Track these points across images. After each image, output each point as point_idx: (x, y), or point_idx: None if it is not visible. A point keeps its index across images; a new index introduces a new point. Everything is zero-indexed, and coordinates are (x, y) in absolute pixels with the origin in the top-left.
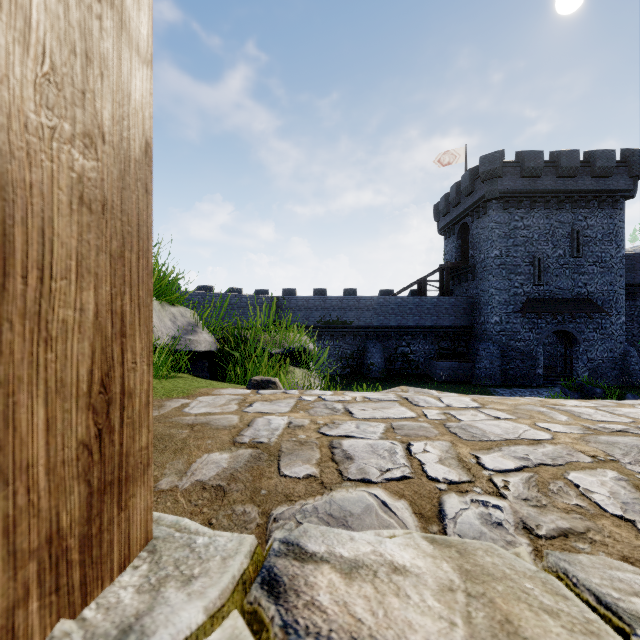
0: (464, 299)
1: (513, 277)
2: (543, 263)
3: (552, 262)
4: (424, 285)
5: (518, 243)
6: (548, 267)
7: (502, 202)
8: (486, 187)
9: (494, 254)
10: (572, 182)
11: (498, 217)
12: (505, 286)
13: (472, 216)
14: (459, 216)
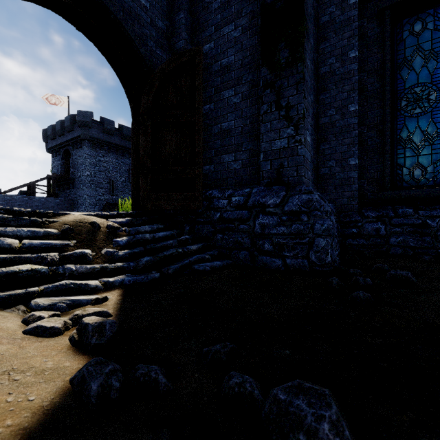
0: (67, 200)
1: (98, 189)
2: (115, 183)
3: (120, 184)
4: (33, 188)
5: (101, 170)
6: (118, 186)
7: (92, 143)
8: (81, 131)
9: (87, 174)
10: (129, 144)
11: (89, 152)
12: (94, 194)
13: (73, 146)
14: (63, 143)
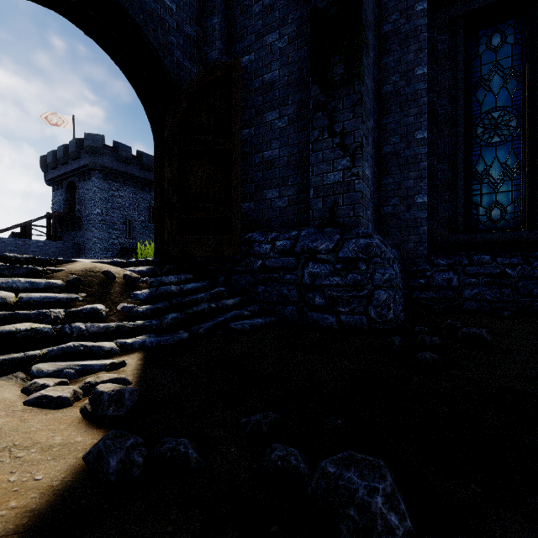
0: (72, 245)
1: (112, 231)
2: (132, 224)
3: (138, 224)
4: (29, 229)
5: (115, 207)
6: (135, 227)
7: (103, 174)
8: (90, 158)
9: (97, 212)
10: (150, 175)
11: (100, 184)
12: (105, 237)
13: (79, 177)
14: (67, 174)
